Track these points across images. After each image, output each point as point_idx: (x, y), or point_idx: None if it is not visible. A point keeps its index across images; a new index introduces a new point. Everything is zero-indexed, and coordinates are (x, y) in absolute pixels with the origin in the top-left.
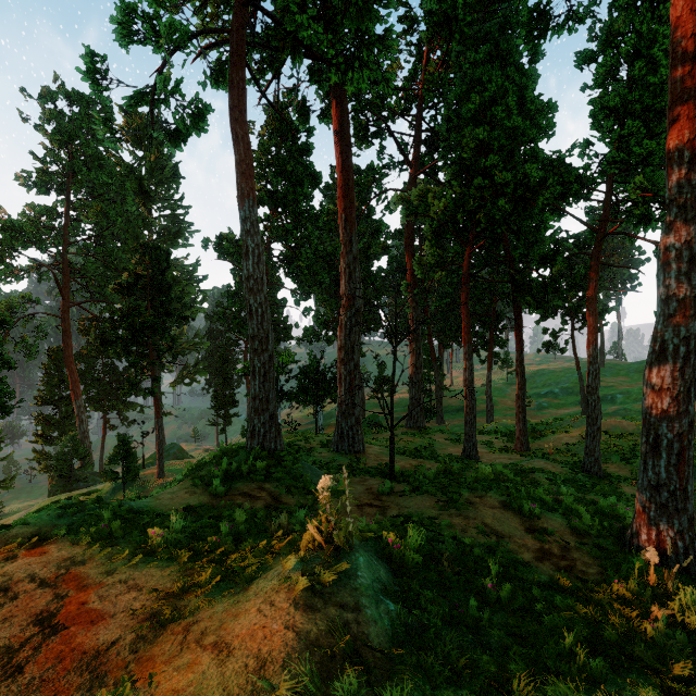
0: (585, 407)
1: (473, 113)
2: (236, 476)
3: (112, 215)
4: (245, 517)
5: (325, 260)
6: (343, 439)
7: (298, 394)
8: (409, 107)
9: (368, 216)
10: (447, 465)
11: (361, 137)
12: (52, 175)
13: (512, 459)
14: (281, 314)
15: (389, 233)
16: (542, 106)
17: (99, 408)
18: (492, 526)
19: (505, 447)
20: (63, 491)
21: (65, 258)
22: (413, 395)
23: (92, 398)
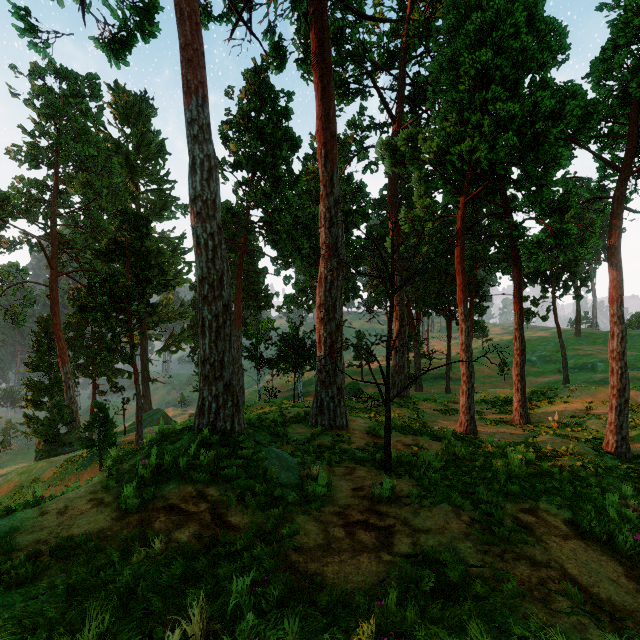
0: (567, 375)
1: (473, 36)
2: (170, 473)
3: (98, 187)
4: (107, 617)
5: (305, 226)
6: (322, 412)
7: (278, 361)
8: (391, 62)
9: (347, 185)
10: (453, 448)
11: (341, 94)
12: (41, 149)
13: (514, 434)
14: (261, 283)
15: (369, 200)
16: (554, 25)
17: (87, 374)
18: (586, 586)
19: (500, 419)
20: (49, 455)
21: (54, 229)
22: (397, 362)
23: (82, 365)
